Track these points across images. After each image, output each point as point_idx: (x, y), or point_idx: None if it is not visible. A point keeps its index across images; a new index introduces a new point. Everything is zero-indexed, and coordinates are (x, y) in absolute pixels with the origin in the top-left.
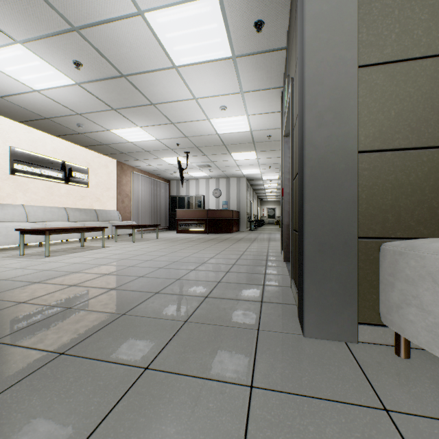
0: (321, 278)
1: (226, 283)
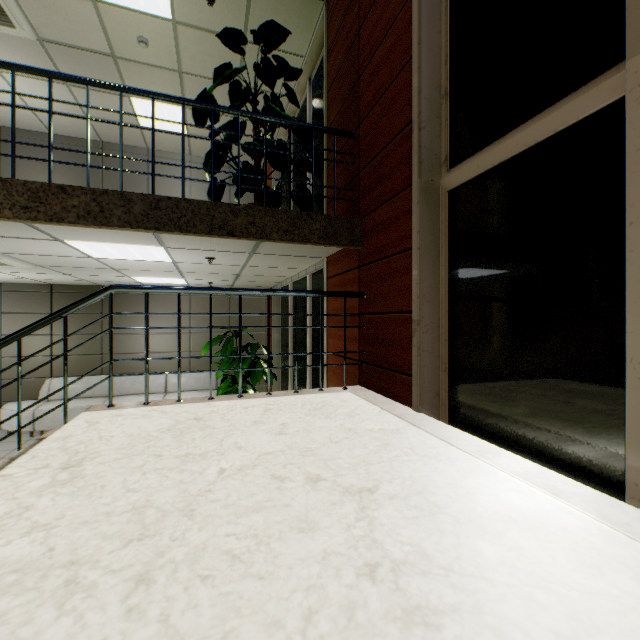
0: None
1: None
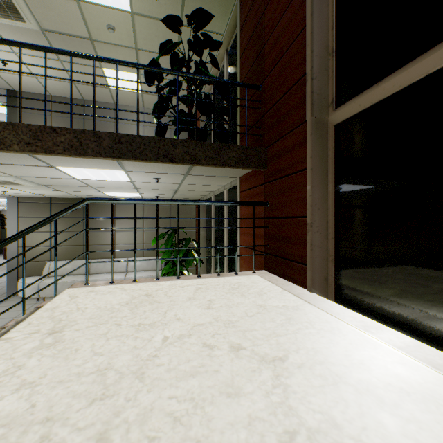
0: (11, 285)
1: (2, 289)
